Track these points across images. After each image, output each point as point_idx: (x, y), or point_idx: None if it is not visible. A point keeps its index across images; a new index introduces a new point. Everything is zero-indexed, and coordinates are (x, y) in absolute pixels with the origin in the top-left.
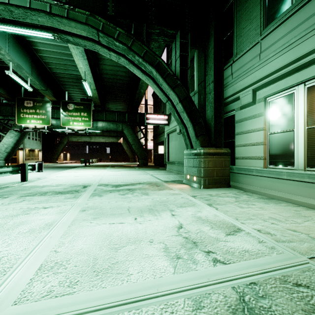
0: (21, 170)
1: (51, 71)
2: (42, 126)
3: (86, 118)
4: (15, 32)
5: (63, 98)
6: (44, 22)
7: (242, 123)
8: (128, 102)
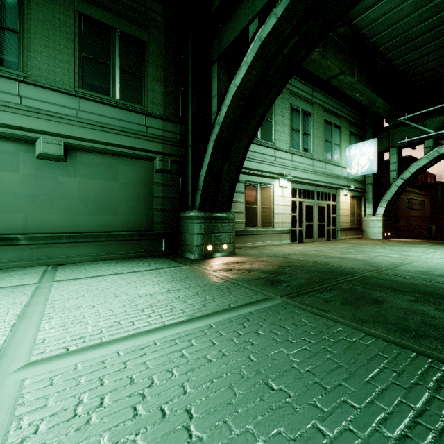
0: None
1: None
2: None
3: None
4: None
5: None
6: None
7: None
8: None
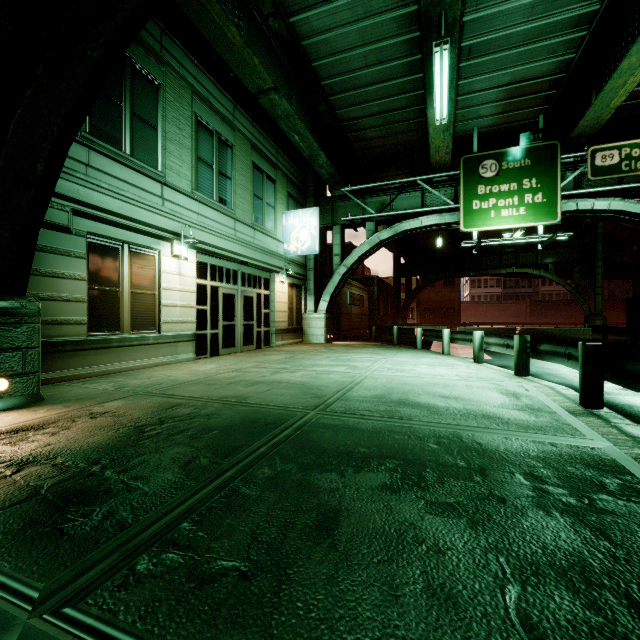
0: None
1: None
2: None
3: None
4: None
5: None
6: None
7: (40, 255)
8: None
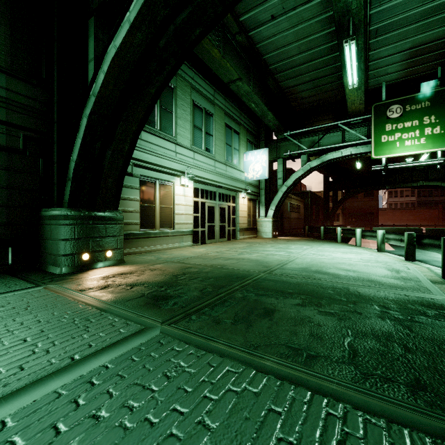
0: None
1: None
2: None
3: None
4: None
5: None
6: None
7: None
8: None
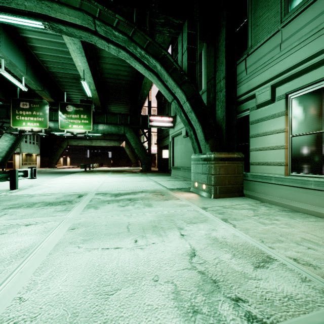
0: (10, 176)
1: (48, 70)
2: (39, 129)
3: (86, 120)
4: (0, 19)
5: (62, 99)
6: (32, 8)
7: (259, 124)
8: (130, 104)
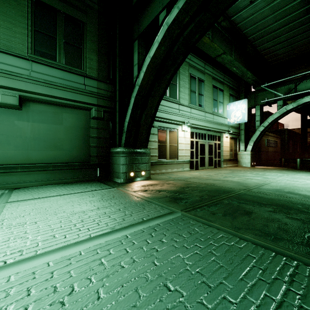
0: None
1: None
2: None
3: None
4: None
5: None
6: None
7: None
8: None
